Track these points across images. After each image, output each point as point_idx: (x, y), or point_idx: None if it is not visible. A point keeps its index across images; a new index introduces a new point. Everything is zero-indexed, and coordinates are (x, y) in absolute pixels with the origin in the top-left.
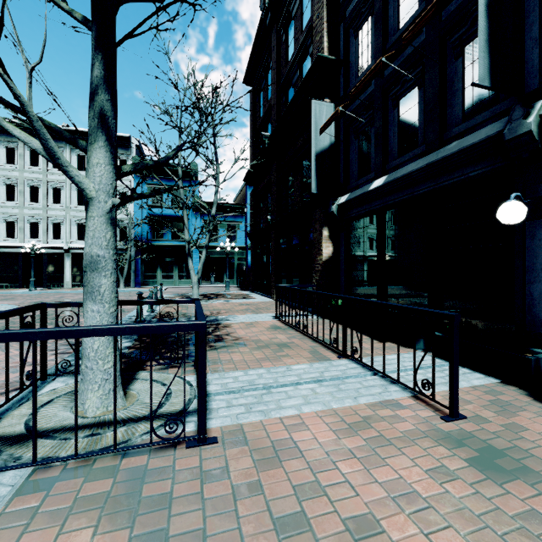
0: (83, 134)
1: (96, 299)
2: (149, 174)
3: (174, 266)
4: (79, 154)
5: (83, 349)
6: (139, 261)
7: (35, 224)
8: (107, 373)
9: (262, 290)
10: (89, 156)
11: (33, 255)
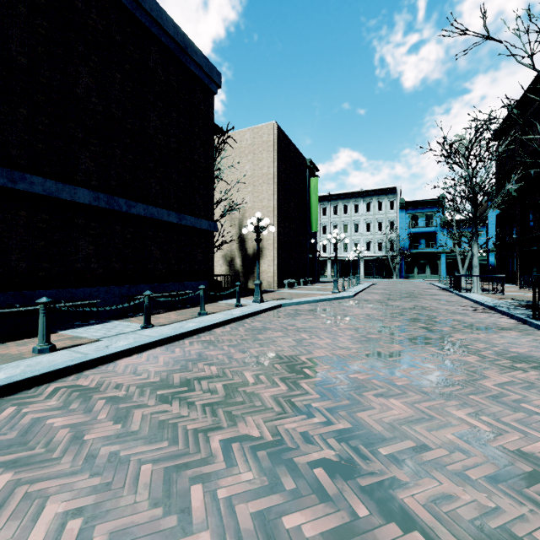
0: (370, 191)
1: (476, 273)
2: (409, 207)
3: (426, 266)
4: (367, 203)
5: (473, 281)
6: (402, 263)
7: (346, 244)
8: (478, 286)
9: (506, 281)
10: (473, 247)
11: (351, 261)
